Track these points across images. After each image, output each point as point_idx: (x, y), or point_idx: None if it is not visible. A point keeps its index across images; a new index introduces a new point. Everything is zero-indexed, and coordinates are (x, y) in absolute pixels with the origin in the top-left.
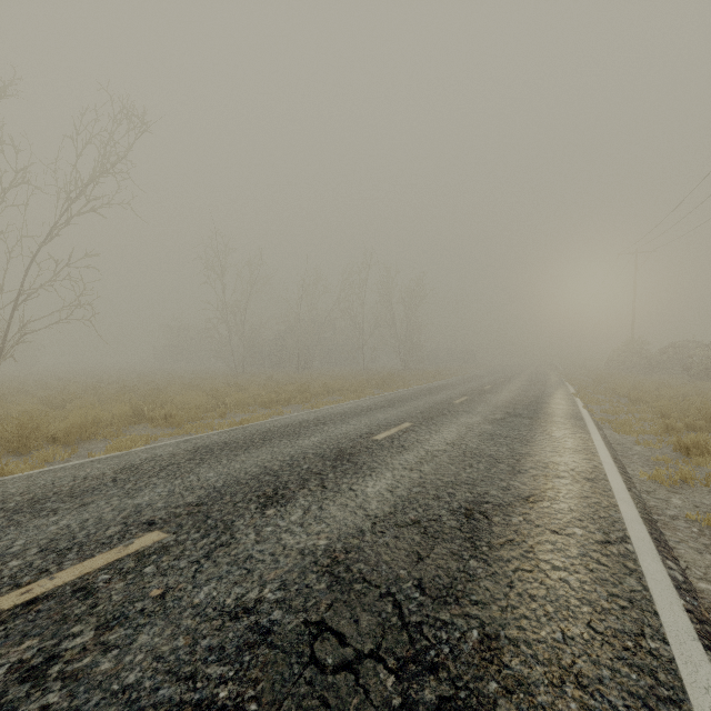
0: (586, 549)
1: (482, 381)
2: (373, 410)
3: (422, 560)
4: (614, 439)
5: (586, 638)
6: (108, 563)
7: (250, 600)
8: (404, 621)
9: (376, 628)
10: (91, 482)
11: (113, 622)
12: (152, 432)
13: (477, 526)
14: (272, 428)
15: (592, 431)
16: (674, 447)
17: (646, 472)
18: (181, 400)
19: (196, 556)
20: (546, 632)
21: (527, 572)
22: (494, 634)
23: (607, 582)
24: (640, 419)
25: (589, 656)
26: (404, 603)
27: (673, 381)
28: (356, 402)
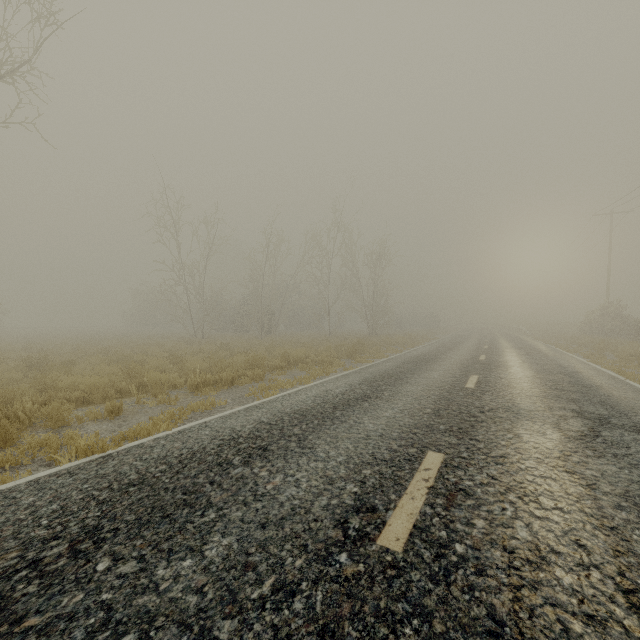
0: None
1: (466, 349)
2: (353, 406)
3: None
4: None
5: None
6: None
7: None
8: None
9: None
10: None
11: None
12: None
13: None
14: (153, 468)
15: None
16: None
17: None
18: (72, 383)
19: None
20: None
21: None
22: None
23: None
24: None
25: None
26: None
27: None
28: (323, 384)
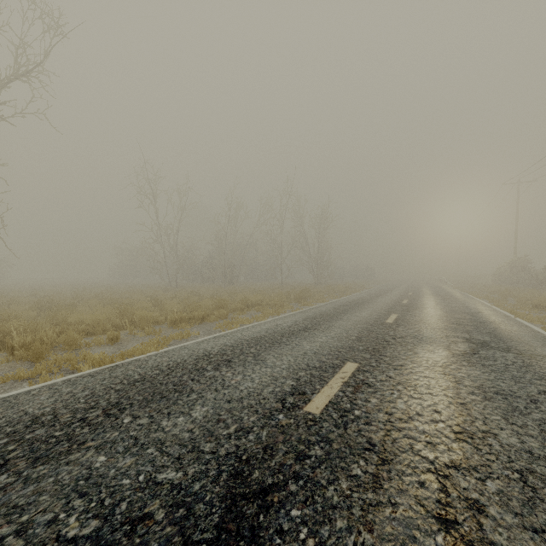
0: None
1: (394, 295)
2: (296, 334)
3: None
4: None
5: None
6: None
7: None
8: None
9: None
10: None
11: None
12: None
13: None
14: (150, 372)
15: None
16: None
17: None
18: (78, 319)
19: None
20: None
21: None
22: None
23: None
24: None
25: None
26: None
27: None
28: (274, 321)
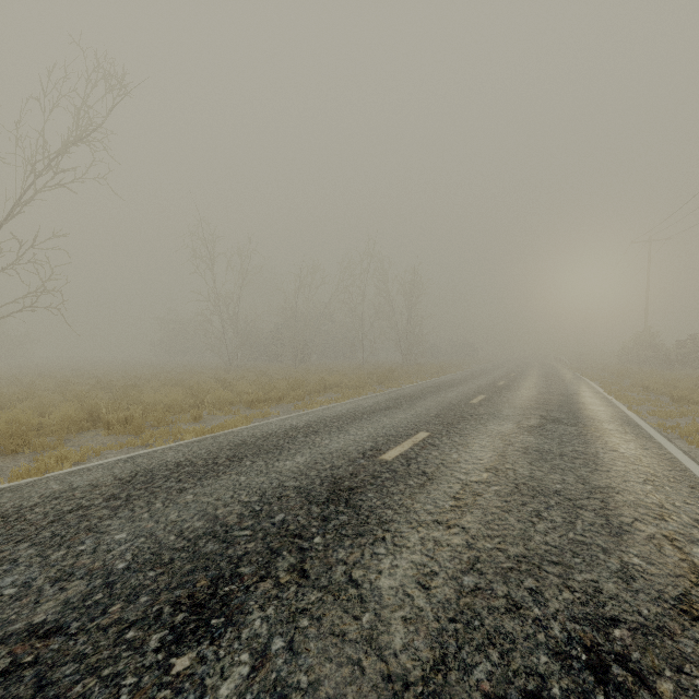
0: None
1: (492, 376)
2: (377, 412)
3: None
4: (698, 456)
5: None
6: None
7: None
8: None
9: None
10: None
11: None
12: (102, 442)
13: None
14: (249, 439)
15: (666, 445)
16: None
17: None
18: (153, 399)
19: None
20: None
21: None
22: None
23: None
24: None
25: None
26: None
27: None
28: (355, 401)
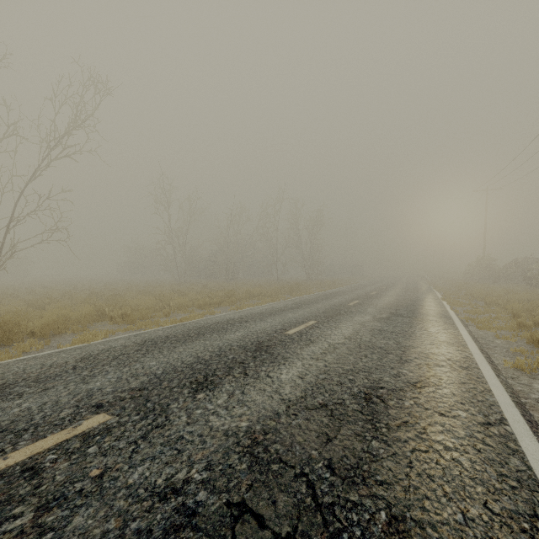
0: (471, 430)
1: (369, 288)
2: (285, 311)
3: (331, 441)
4: (478, 334)
5: (485, 519)
6: (57, 444)
7: (178, 480)
8: (318, 502)
9: (292, 509)
10: (55, 369)
11: (53, 503)
12: (111, 328)
13: (375, 409)
14: (205, 325)
15: (460, 327)
16: (527, 340)
17: (508, 361)
18: (135, 303)
19: (134, 436)
20: (447, 513)
21: (423, 453)
22: (401, 516)
23: (494, 462)
24: (496, 318)
25: (491, 538)
26: (317, 484)
27: (518, 288)
28: (271, 305)
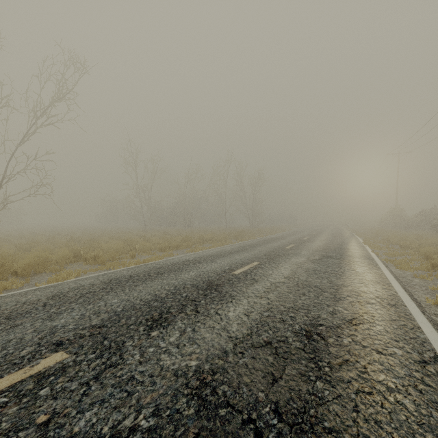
0: (409, 369)
1: (302, 234)
2: (232, 253)
3: (276, 381)
4: (398, 273)
5: None
6: (11, 385)
7: (125, 428)
8: None
9: None
10: (27, 307)
11: None
12: (84, 268)
13: (316, 346)
14: (164, 265)
15: (382, 268)
16: None
17: (430, 299)
18: (107, 246)
19: (87, 377)
20: None
21: (367, 394)
22: None
23: None
24: (411, 259)
25: None
26: (265, 432)
27: (426, 234)
28: (221, 248)
